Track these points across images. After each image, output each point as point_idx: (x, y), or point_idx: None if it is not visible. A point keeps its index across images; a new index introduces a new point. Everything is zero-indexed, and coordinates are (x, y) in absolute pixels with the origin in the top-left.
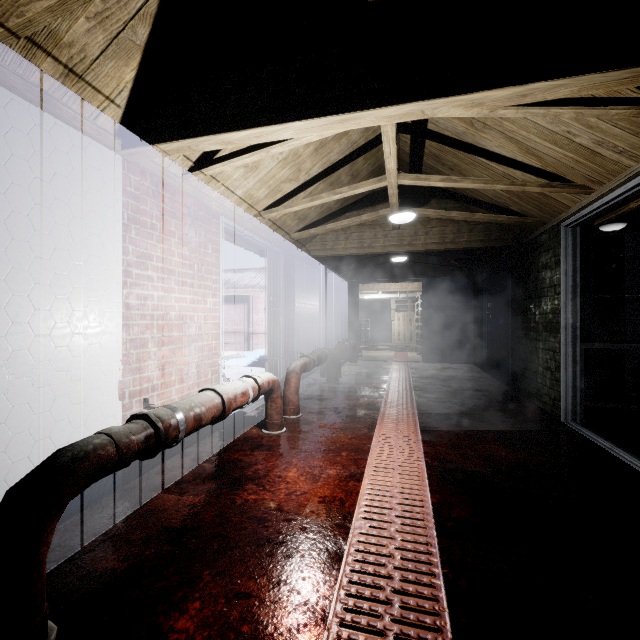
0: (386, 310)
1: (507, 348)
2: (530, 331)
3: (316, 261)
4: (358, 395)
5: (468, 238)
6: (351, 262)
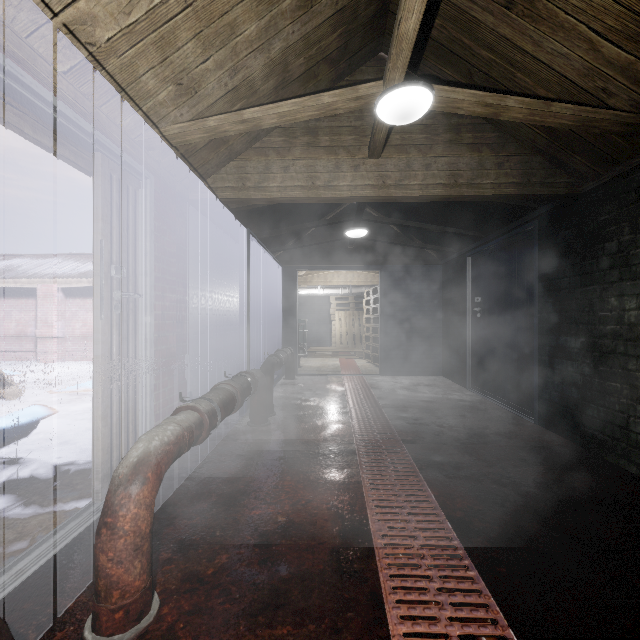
0: (324, 308)
1: (522, 361)
2: (603, 339)
3: (232, 223)
4: (310, 470)
5: (496, 178)
6: (287, 238)
